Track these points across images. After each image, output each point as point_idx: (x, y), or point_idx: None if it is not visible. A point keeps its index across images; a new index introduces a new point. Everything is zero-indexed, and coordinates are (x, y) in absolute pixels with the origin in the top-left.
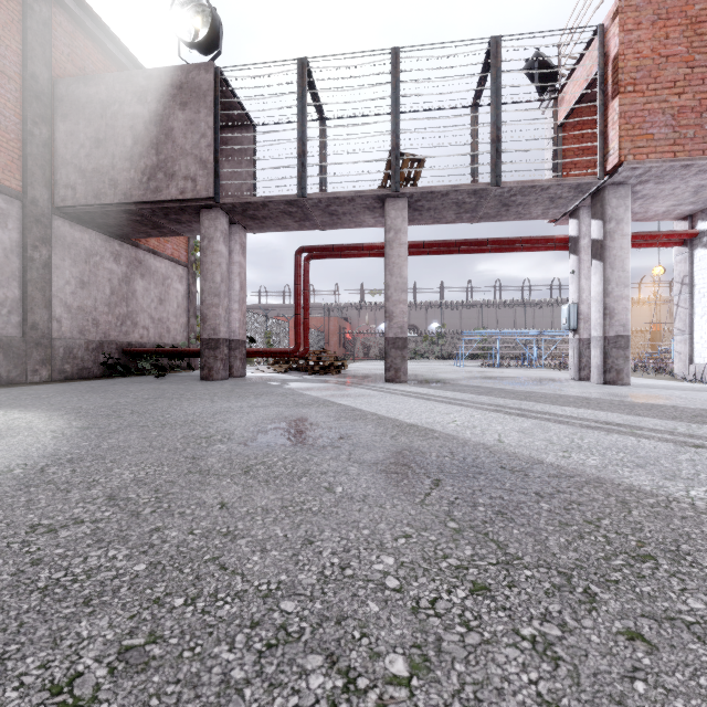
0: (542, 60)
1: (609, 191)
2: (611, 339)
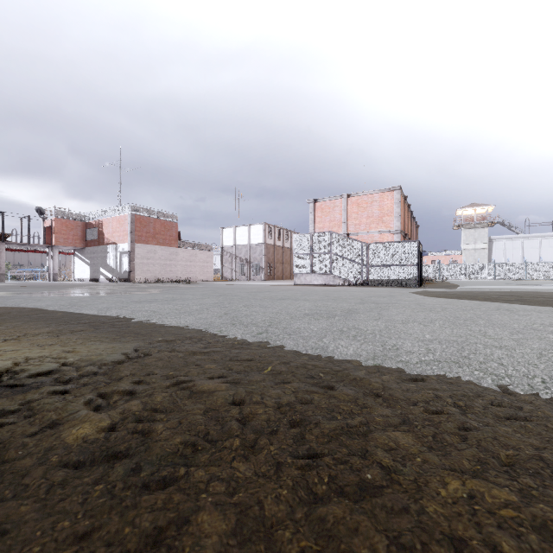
0: (41, 210)
1: (54, 247)
2: (54, 274)
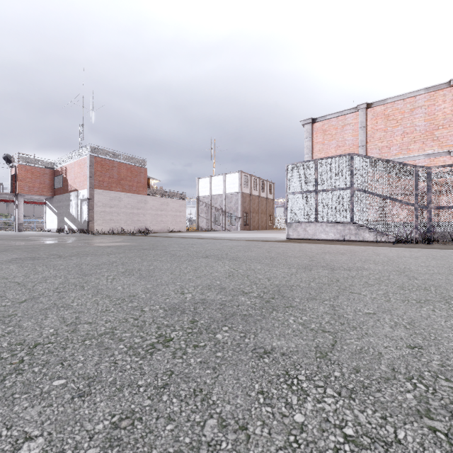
0: (8, 158)
1: (19, 196)
2: (19, 224)
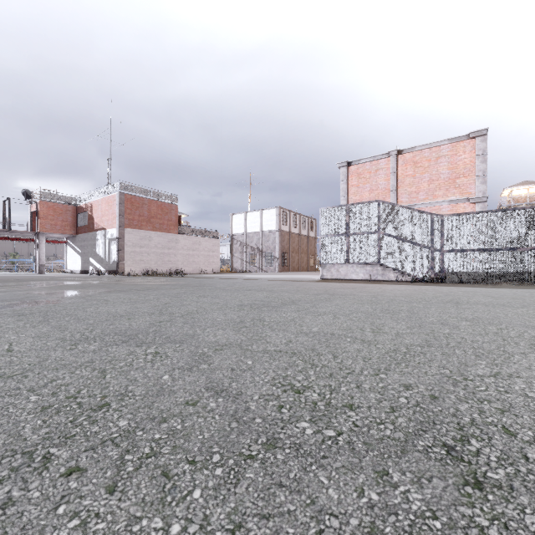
0: (27, 193)
1: (40, 235)
2: (41, 264)
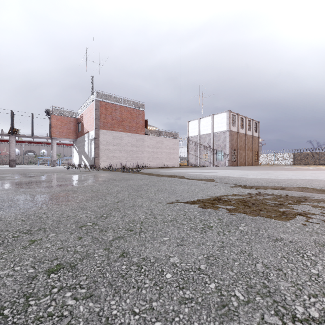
0: (47, 111)
1: (53, 139)
2: (53, 160)
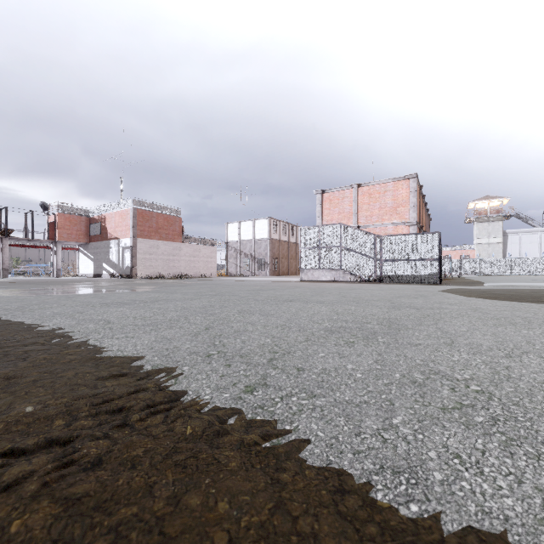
0: (45, 206)
1: (58, 243)
2: (58, 269)
